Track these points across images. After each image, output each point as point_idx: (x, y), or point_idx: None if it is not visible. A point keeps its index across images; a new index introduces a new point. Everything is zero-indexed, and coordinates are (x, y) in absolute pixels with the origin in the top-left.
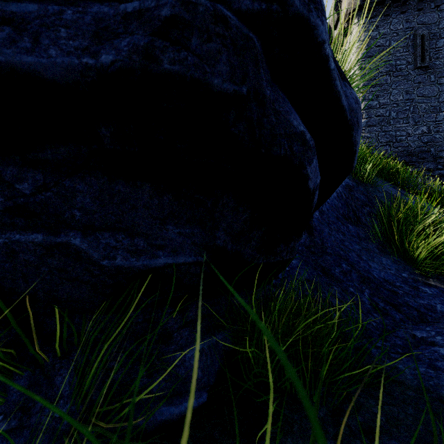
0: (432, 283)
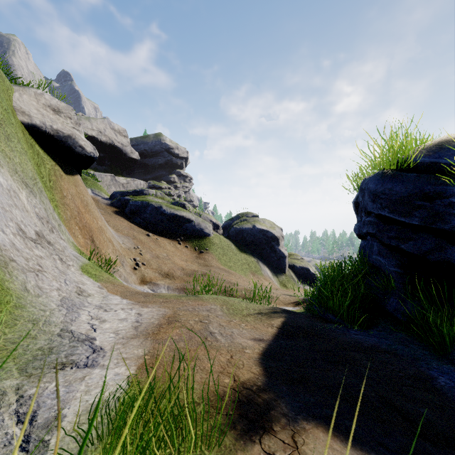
0: None
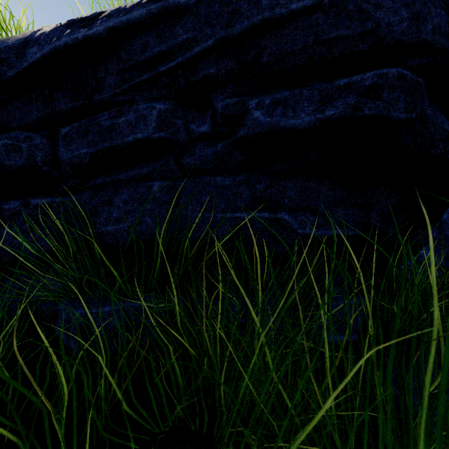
0: None
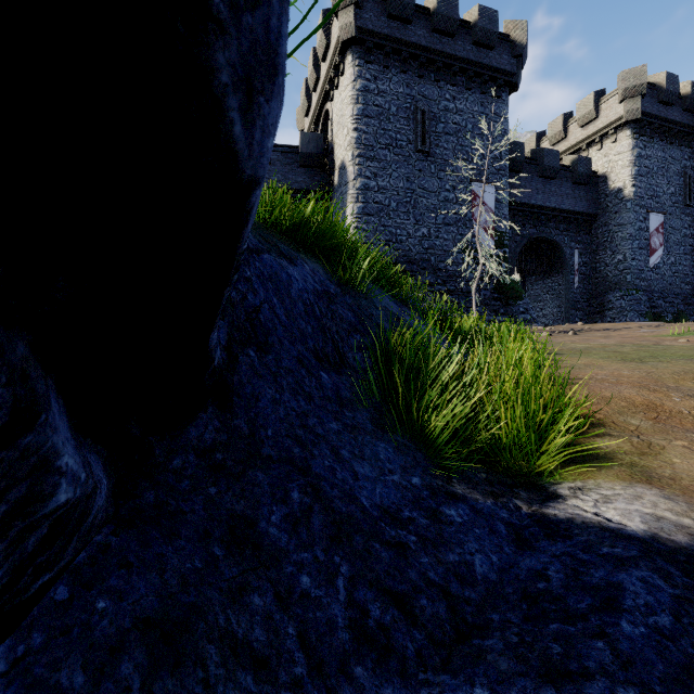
0: (458, 490)
